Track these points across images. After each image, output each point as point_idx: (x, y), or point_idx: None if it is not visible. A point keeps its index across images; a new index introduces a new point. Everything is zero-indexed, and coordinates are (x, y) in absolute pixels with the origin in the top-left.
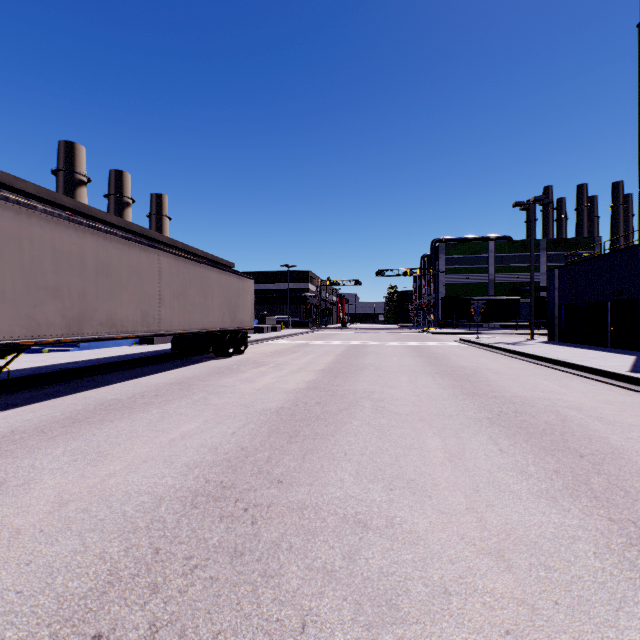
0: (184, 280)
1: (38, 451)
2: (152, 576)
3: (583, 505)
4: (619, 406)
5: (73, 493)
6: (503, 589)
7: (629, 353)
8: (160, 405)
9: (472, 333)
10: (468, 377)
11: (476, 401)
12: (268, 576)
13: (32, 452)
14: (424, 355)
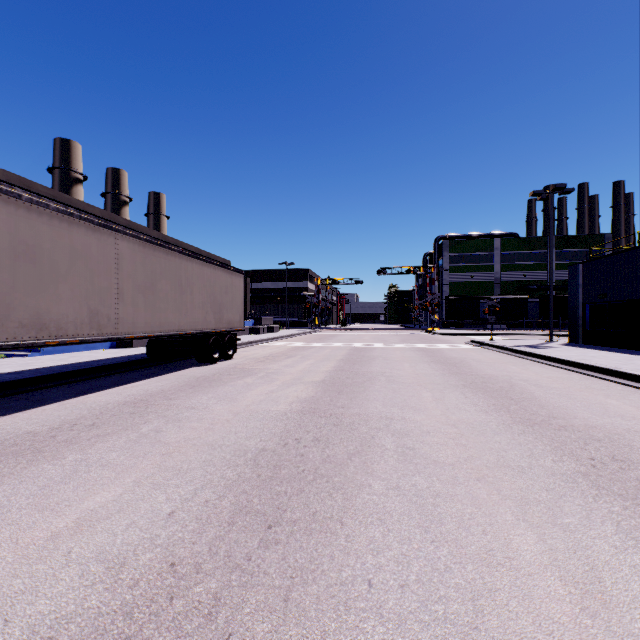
0: (153, 271)
1: None
2: None
3: None
4: None
5: None
6: None
7: None
8: (86, 445)
9: (480, 334)
10: (507, 392)
11: (542, 436)
12: None
13: None
14: (439, 360)
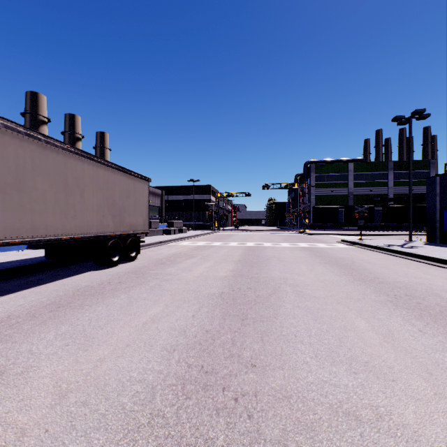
0: (19, 165)
1: None
2: None
3: None
4: None
5: None
6: None
7: None
8: None
9: (342, 234)
10: None
11: None
12: None
13: None
14: (331, 261)
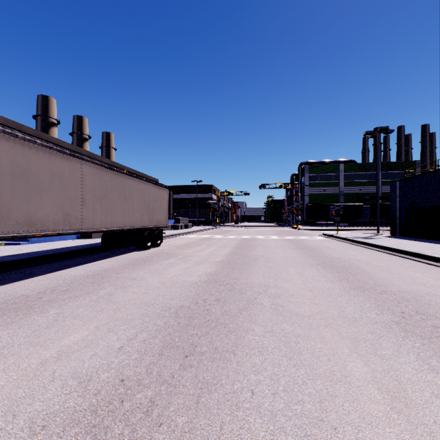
0: (106, 186)
1: None
2: None
3: None
4: None
5: None
6: None
7: None
8: (62, 303)
9: (330, 229)
10: (347, 269)
11: (370, 297)
12: None
13: None
14: (301, 247)
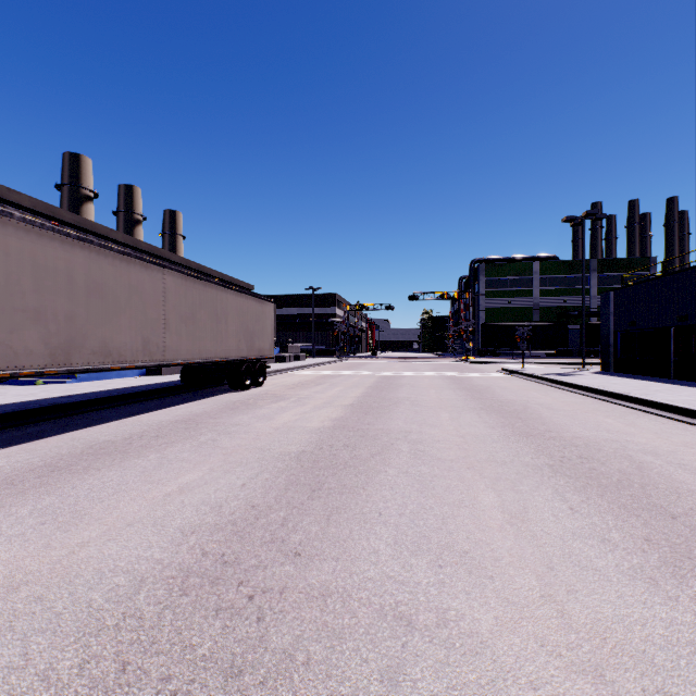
0: (193, 302)
1: None
2: None
3: (693, 590)
4: None
5: (29, 572)
6: None
7: None
8: (160, 448)
9: (516, 362)
10: (518, 413)
11: (532, 443)
12: None
13: None
14: (465, 387)
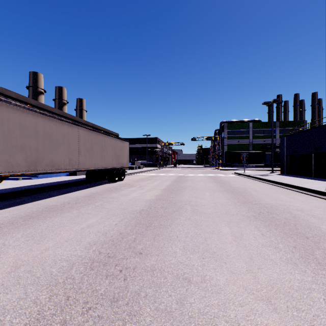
0: (92, 142)
1: (8, 235)
2: (63, 315)
3: (312, 268)
4: (323, 209)
5: (24, 260)
6: (273, 324)
7: (324, 180)
8: (77, 208)
9: (241, 169)
10: (241, 193)
11: (246, 206)
12: (132, 315)
13: (5, 235)
14: (217, 181)
